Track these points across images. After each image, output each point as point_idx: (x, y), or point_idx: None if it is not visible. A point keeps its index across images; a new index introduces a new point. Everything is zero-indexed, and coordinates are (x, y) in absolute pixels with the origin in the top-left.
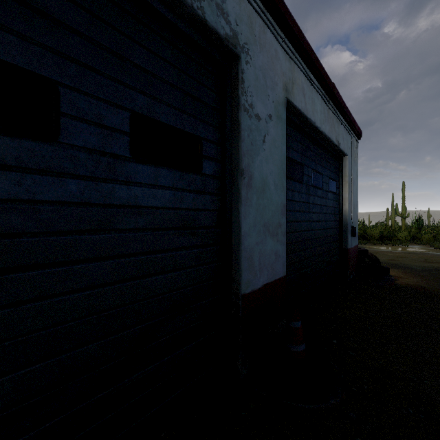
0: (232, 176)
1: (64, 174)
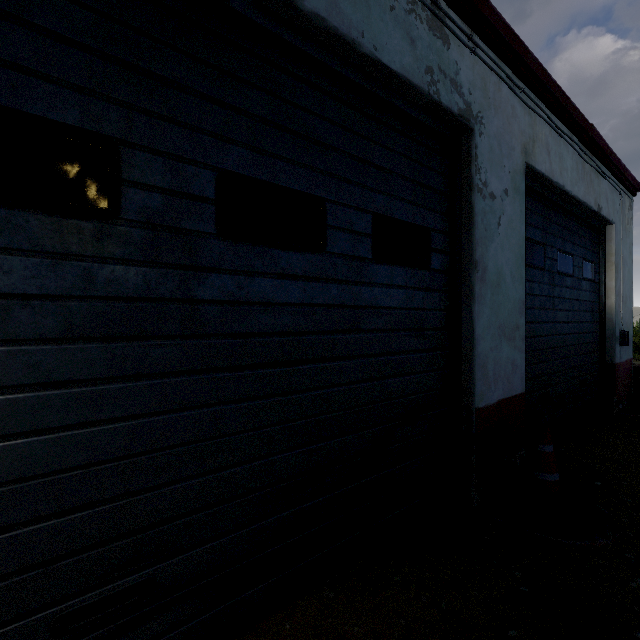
0: (462, 269)
1: (329, 280)
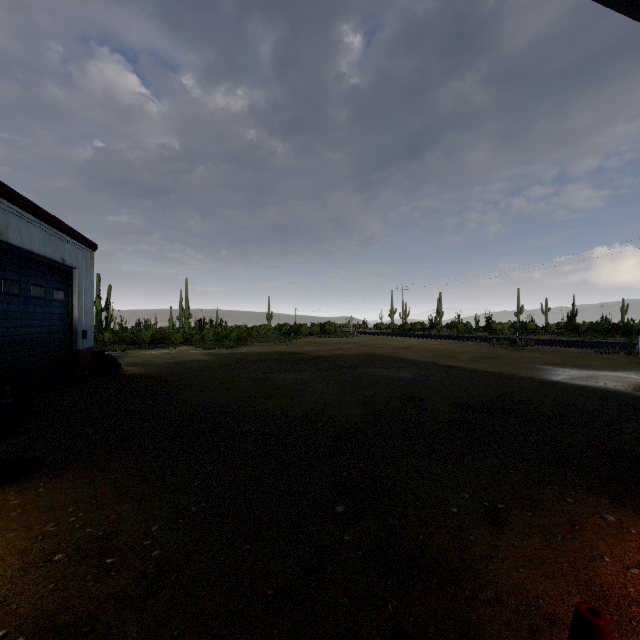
0: None
1: None
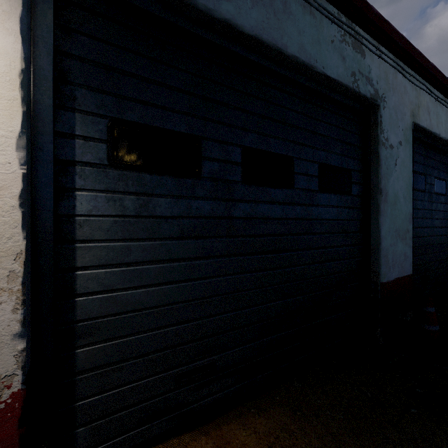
0: (371, 194)
1: (295, 204)
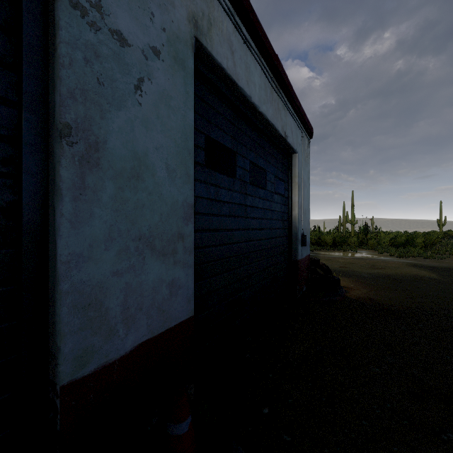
0: (48, 139)
1: None
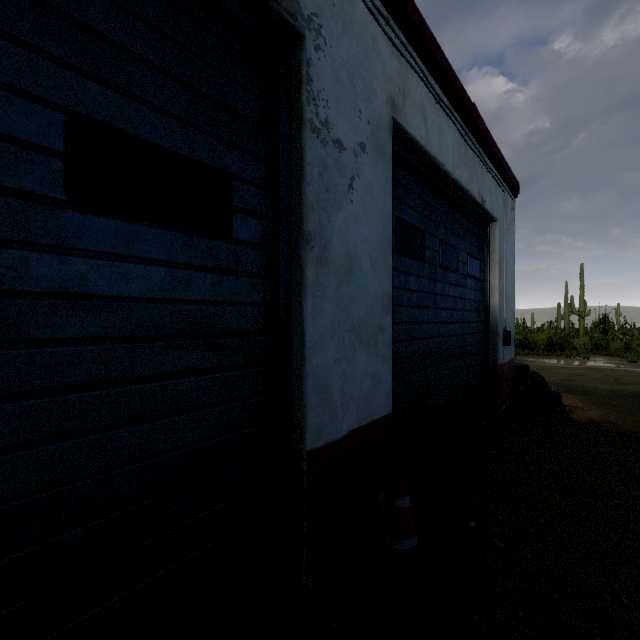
0: (292, 245)
1: None
